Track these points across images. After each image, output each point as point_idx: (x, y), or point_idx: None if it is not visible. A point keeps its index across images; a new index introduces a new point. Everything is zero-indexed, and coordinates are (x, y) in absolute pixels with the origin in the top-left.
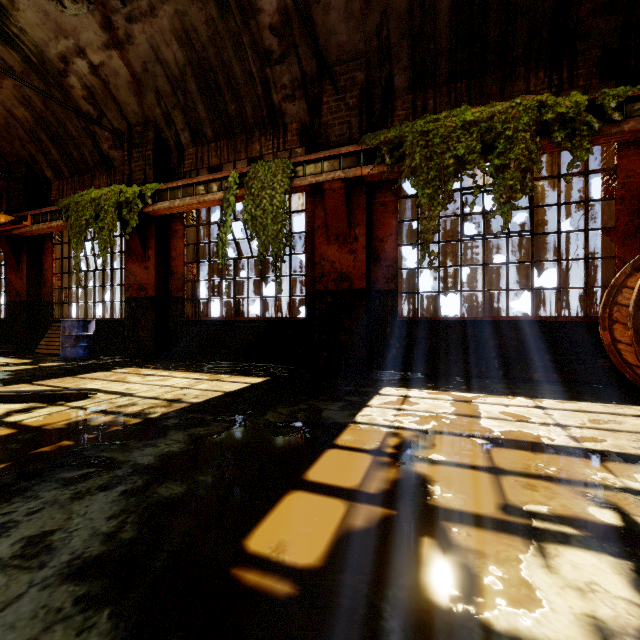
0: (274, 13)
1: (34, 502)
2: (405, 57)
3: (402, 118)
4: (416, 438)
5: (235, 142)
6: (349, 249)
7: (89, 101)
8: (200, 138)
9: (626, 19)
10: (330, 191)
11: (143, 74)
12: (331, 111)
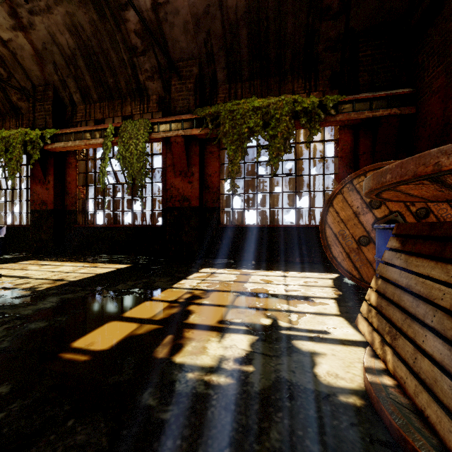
0: (137, 23)
1: None
2: (223, 61)
3: (222, 99)
4: (201, 294)
5: (114, 104)
6: (188, 181)
7: (0, 65)
8: (88, 99)
9: (342, 56)
10: (175, 143)
11: (43, 51)
12: (177, 90)
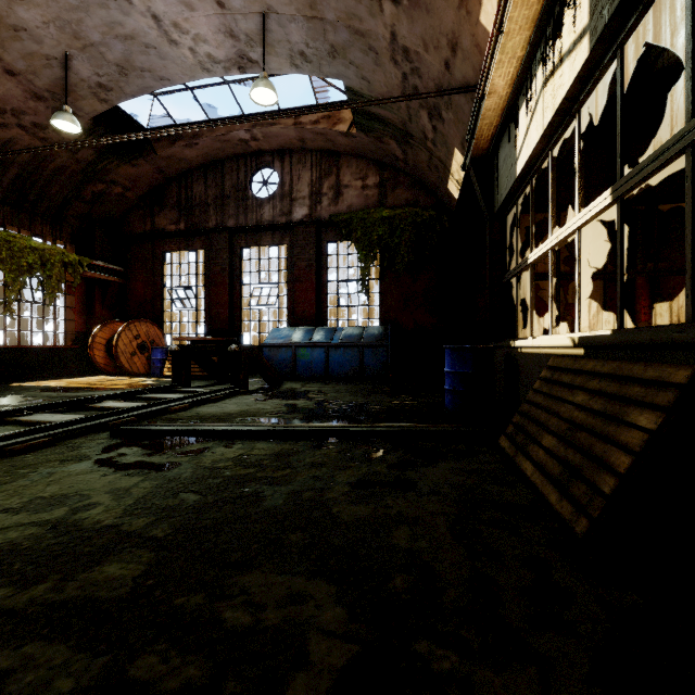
0: None
1: (74, 395)
2: None
3: None
4: (87, 384)
5: None
6: None
7: None
8: None
9: (82, 225)
10: None
11: None
12: None
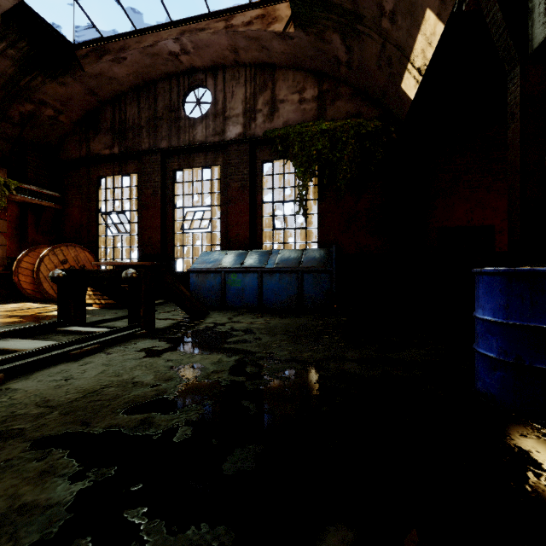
0: None
1: None
2: None
3: None
4: None
5: None
6: None
7: None
8: None
9: (13, 148)
10: None
11: None
12: None
